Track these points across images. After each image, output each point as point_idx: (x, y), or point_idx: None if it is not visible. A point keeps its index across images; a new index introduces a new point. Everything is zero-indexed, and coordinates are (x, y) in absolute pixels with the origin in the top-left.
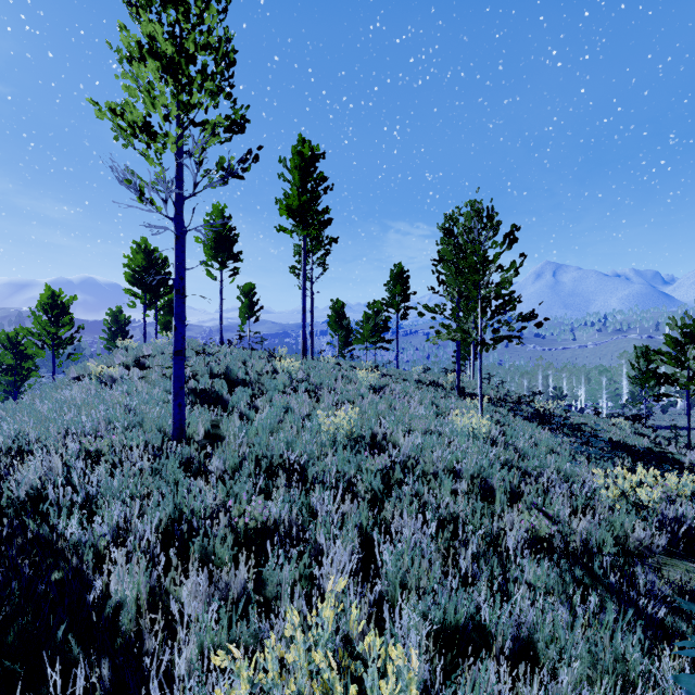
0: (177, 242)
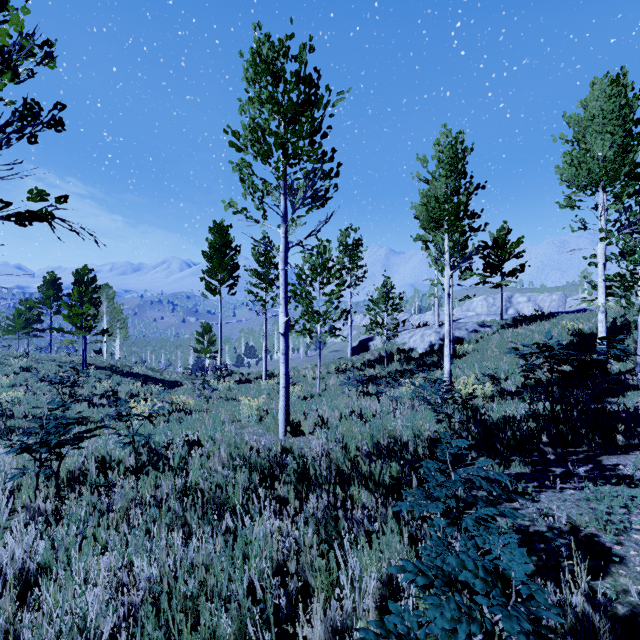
0: None
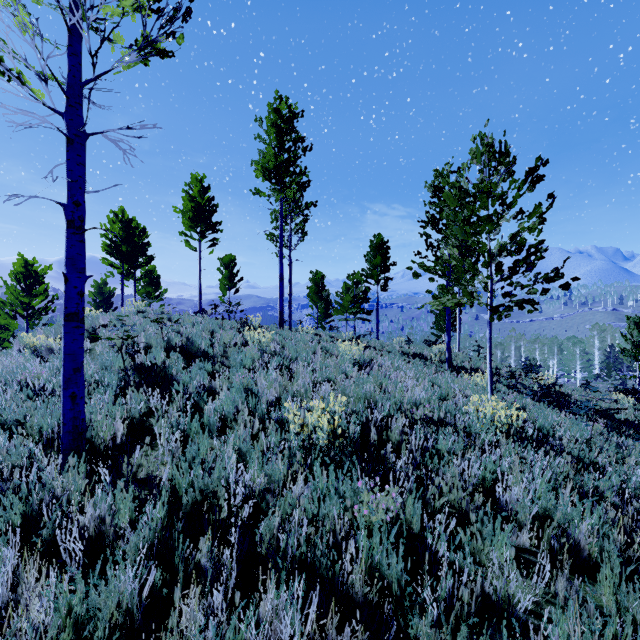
0: (69, 148)
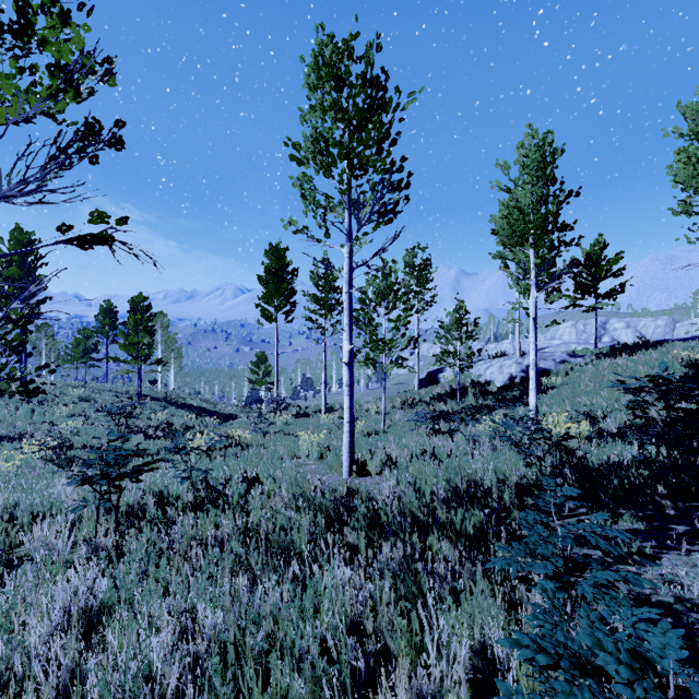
0: None
